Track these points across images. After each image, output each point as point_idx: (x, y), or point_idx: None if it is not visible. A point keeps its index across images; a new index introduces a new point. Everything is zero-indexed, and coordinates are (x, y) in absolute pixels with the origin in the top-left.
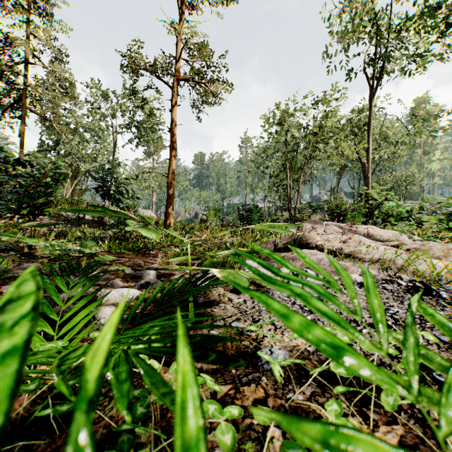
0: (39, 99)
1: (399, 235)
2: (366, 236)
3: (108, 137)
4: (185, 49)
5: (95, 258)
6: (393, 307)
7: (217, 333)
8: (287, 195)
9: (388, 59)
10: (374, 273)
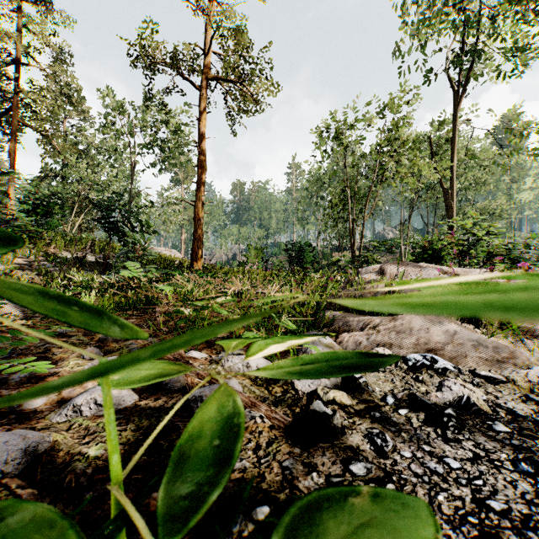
0: (35, 111)
1: None
2: None
3: (126, 161)
4: (217, 38)
5: None
6: None
7: None
8: (350, 229)
9: (480, 54)
10: None
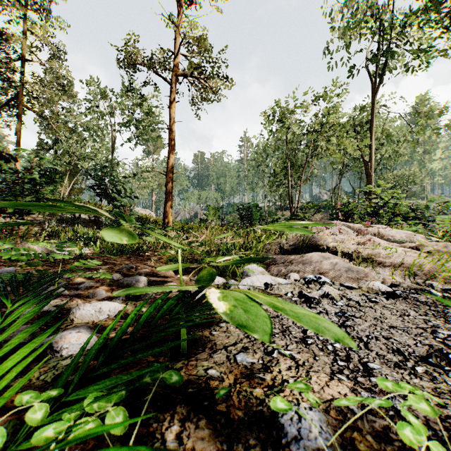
0: (36, 97)
1: (412, 235)
2: (377, 237)
3: (107, 136)
4: (184, 44)
5: (75, 263)
6: (439, 328)
7: (218, 374)
8: (289, 194)
9: (392, 55)
10: (398, 280)
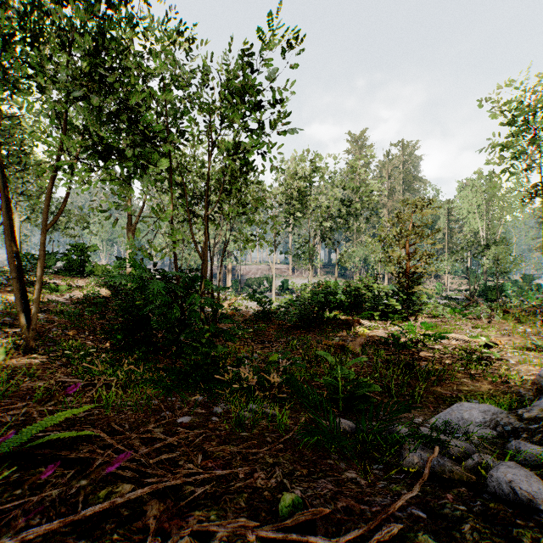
0: None
1: None
2: None
3: None
4: None
5: None
6: None
7: None
8: None
9: None
10: None
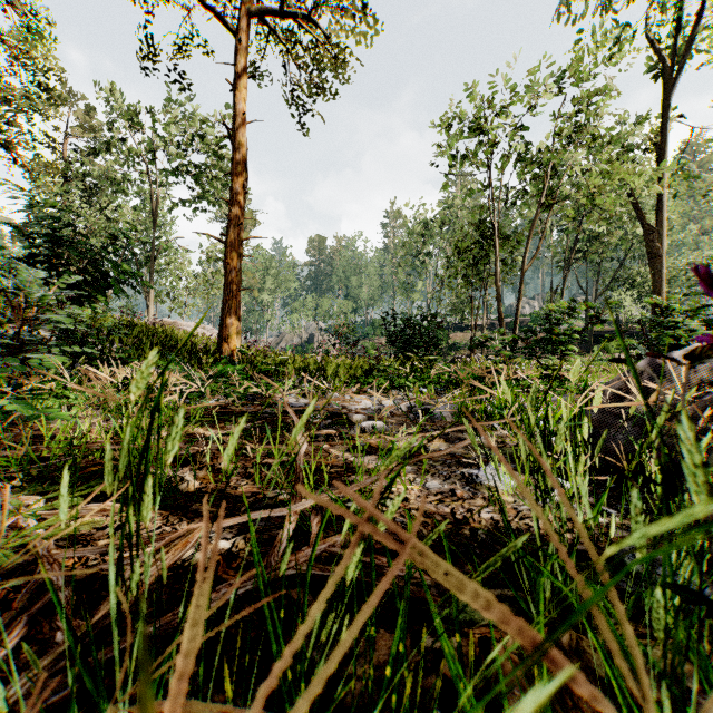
0: None
1: None
2: None
3: None
4: None
5: None
6: None
7: None
8: (497, 288)
9: None
10: None
